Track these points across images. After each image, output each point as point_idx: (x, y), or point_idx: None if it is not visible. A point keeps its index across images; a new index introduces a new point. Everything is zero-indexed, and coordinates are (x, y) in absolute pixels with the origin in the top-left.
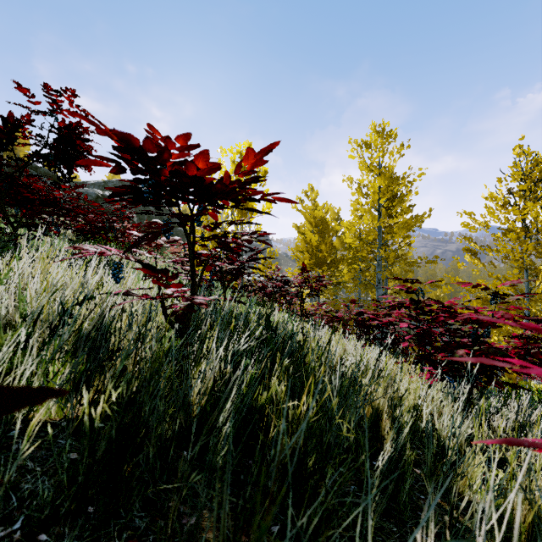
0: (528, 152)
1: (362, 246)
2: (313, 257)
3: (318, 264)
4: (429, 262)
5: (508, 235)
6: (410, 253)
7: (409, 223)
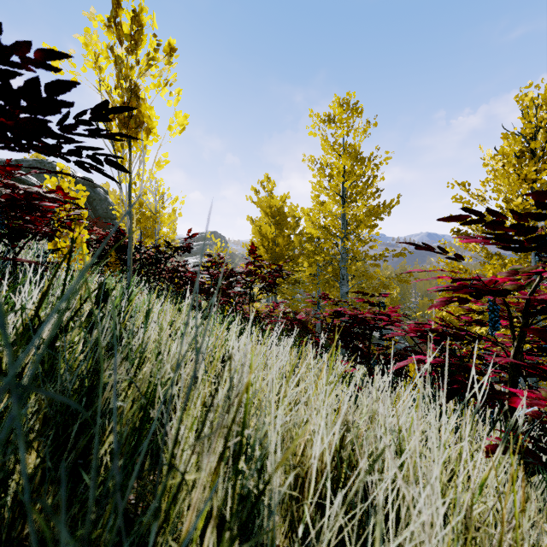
0: (545, 96)
1: (325, 236)
2: (269, 251)
3: (274, 259)
4: (398, 254)
5: (532, 201)
6: (375, 246)
7: (376, 210)
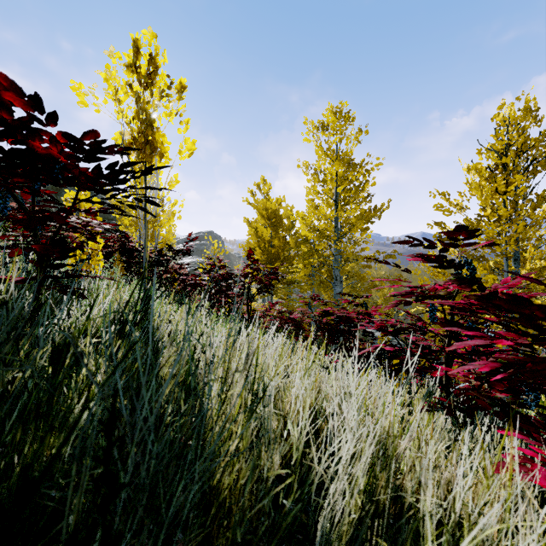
0: (514, 117)
1: (318, 238)
2: (265, 253)
3: (270, 261)
4: (388, 256)
5: (499, 212)
6: (367, 248)
7: (368, 214)
